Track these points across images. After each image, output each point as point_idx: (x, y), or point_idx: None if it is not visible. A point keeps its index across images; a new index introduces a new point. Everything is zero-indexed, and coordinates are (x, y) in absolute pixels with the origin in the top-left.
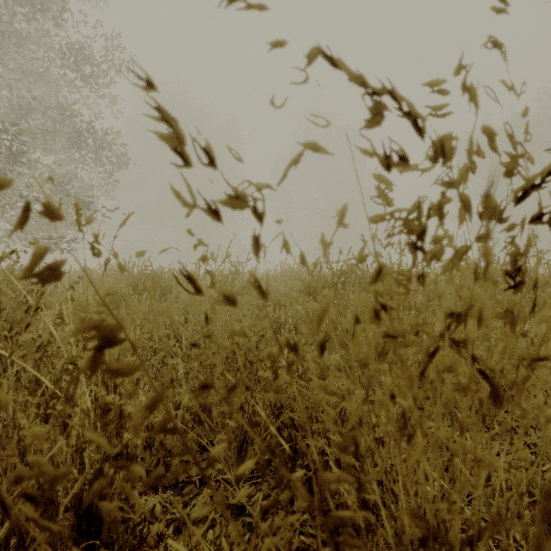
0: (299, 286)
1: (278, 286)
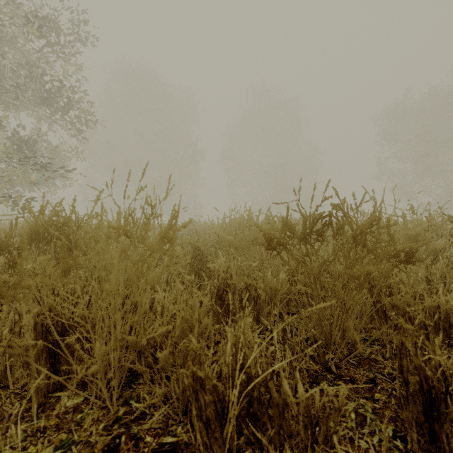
0: (252, 236)
1: (226, 236)
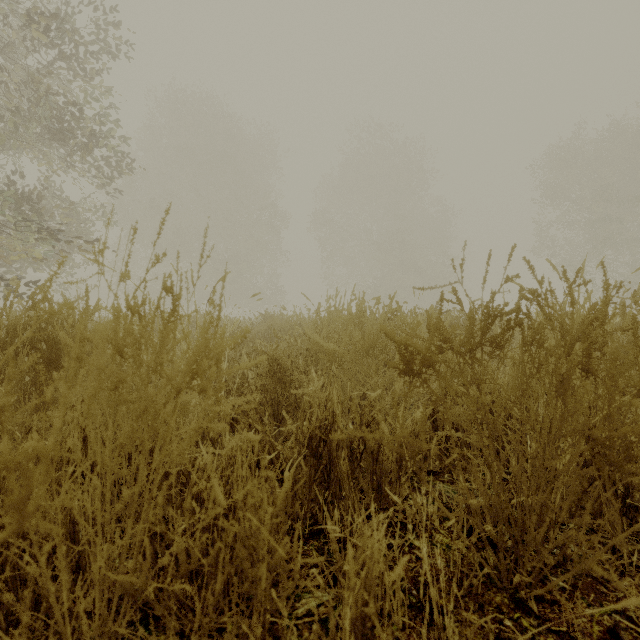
0: (366, 342)
1: (323, 342)
